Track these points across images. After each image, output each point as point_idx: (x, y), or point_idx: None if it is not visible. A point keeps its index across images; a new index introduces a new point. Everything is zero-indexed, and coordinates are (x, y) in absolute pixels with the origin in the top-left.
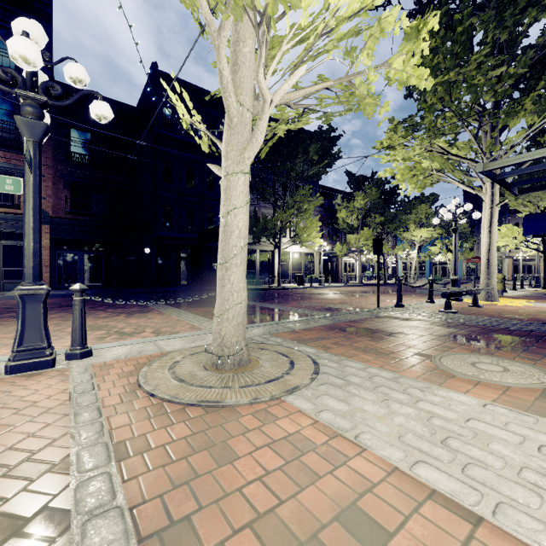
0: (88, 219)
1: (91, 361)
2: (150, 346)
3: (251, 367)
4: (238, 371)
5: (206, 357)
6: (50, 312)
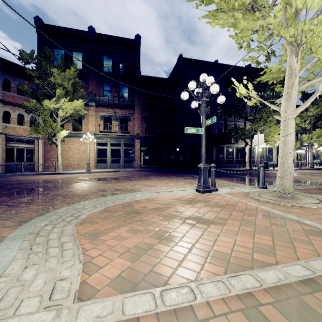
0: (153, 136)
1: (221, 192)
2: (234, 190)
3: (298, 199)
4: (294, 199)
5: (269, 194)
6: (157, 177)
